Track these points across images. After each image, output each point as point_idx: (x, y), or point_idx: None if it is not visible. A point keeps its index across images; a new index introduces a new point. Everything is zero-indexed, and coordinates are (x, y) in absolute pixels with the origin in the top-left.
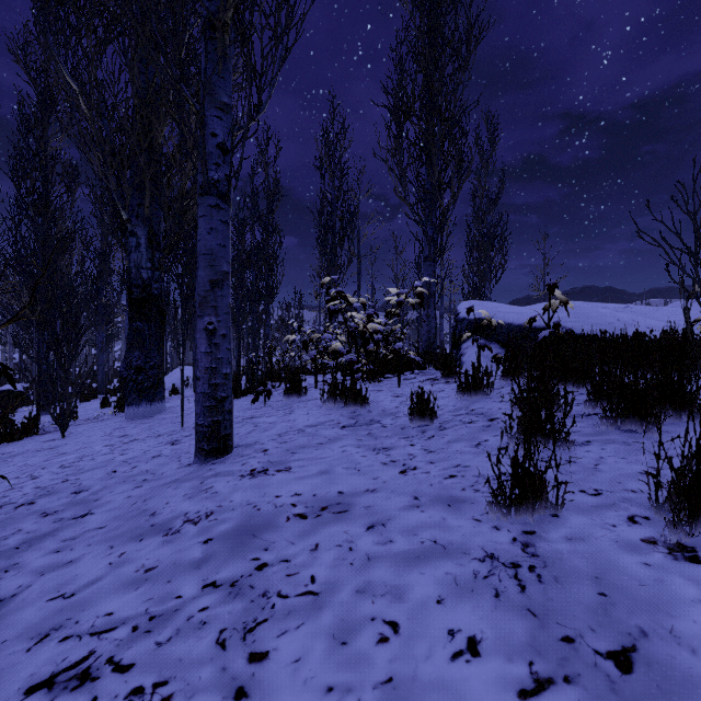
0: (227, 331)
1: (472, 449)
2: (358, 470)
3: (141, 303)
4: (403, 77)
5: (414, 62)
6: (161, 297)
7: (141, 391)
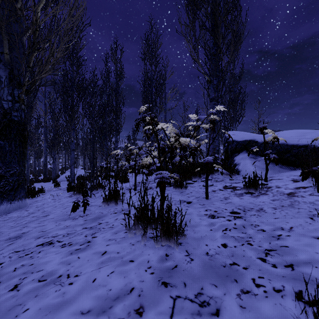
0: None
1: None
2: None
3: (2, 127)
4: None
5: None
6: (21, 122)
7: (3, 193)
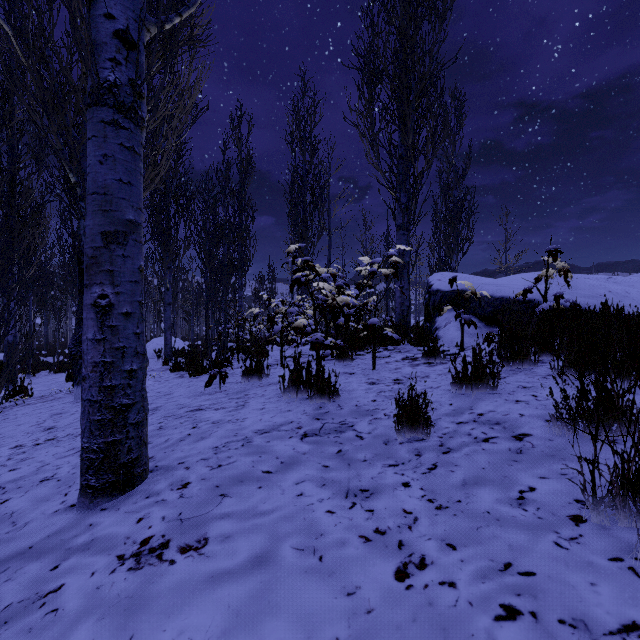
0: (132, 307)
1: (516, 512)
2: (320, 558)
3: None
4: (375, 36)
5: (386, 24)
6: None
7: None
